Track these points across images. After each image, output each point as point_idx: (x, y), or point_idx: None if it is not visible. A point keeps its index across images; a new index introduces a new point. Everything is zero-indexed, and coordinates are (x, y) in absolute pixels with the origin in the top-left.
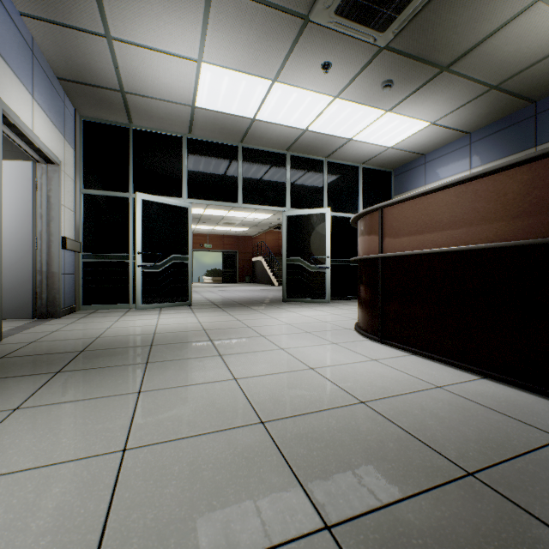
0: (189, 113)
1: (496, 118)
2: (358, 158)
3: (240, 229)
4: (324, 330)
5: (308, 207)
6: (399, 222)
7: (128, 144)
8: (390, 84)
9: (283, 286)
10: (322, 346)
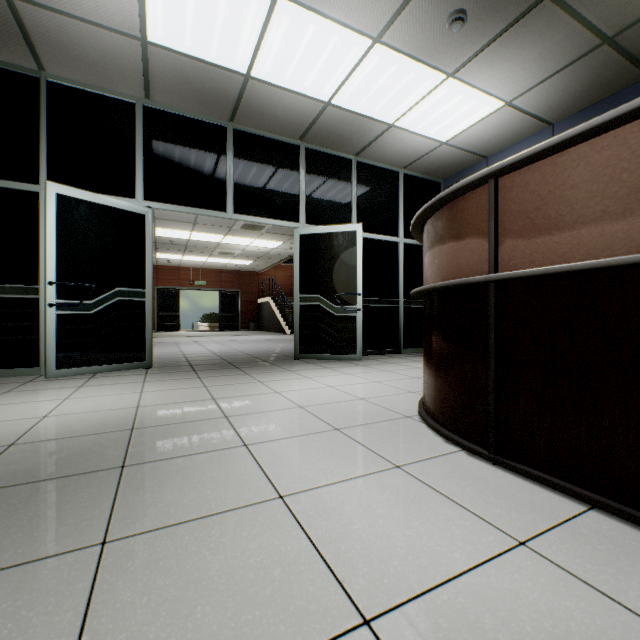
0: (139, 55)
1: (593, 101)
2: (398, 158)
3: (242, 262)
4: (367, 423)
5: (330, 223)
6: (545, 200)
7: (37, 104)
8: (463, 17)
9: (295, 337)
10: (375, 482)
